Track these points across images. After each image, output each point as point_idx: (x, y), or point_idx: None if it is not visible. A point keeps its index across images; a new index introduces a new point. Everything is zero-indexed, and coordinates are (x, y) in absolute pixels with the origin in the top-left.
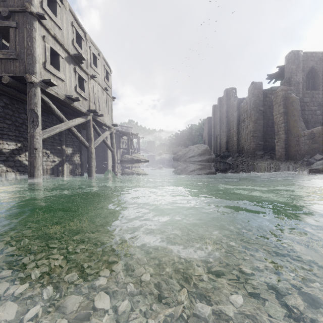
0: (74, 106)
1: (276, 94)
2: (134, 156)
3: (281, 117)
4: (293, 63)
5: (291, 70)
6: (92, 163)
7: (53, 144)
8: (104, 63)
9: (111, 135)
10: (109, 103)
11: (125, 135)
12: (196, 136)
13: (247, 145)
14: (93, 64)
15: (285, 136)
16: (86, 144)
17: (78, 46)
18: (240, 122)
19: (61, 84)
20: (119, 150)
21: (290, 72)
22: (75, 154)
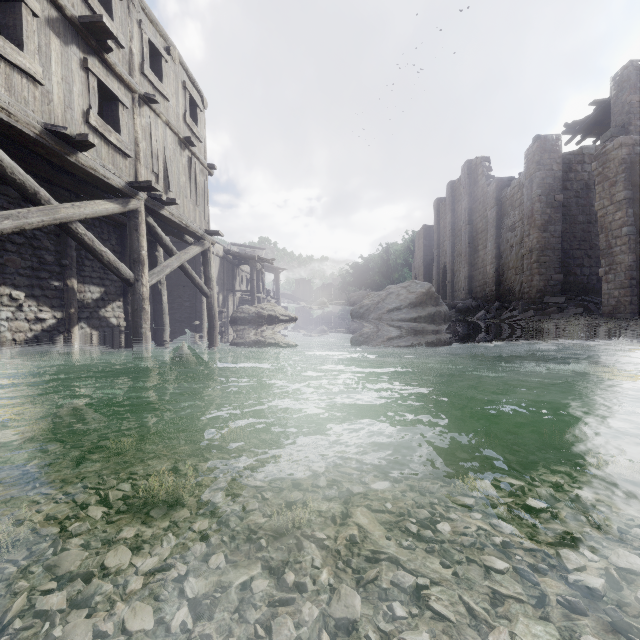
0: (80, 163)
1: (604, 157)
2: (263, 307)
3: (618, 211)
4: (634, 90)
5: (629, 108)
6: (144, 324)
7: (36, 273)
8: (186, 79)
9: (206, 256)
10: (200, 178)
11: (247, 262)
12: (398, 267)
13: (520, 282)
14: (149, 69)
15: (631, 258)
16: (124, 274)
17: (98, 3)
18: (504, 232)
19: (28, 88)
20: (232, 296)
21: (626, 113)
22: (111, 302)
